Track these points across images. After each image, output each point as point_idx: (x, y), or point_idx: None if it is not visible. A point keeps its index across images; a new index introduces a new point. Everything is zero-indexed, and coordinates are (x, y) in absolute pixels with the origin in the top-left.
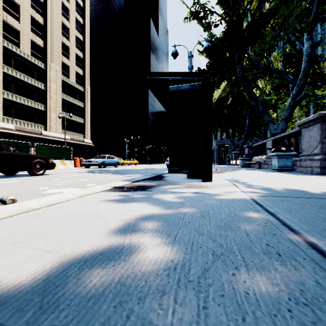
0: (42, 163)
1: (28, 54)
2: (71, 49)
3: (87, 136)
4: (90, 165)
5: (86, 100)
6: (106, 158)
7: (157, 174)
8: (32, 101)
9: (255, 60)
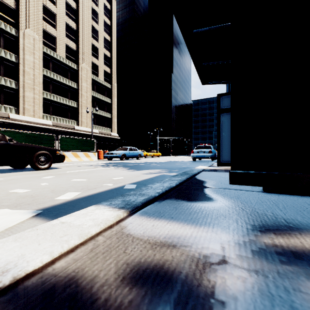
0: (47, 156)
1: (63, 57)
2: (99, 50)
3: (114, 129)
4: (112, 157)
5: (113, 96)
6: (127, 150)
7: (188, 174)
8: (66, 99)
9: None
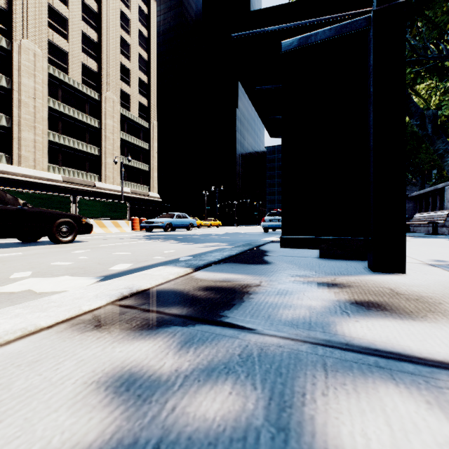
0: (70, 225)
1: (78, 82)
2: (132, 72)
3: (153, 188)
4: (153, 227)
5: (152, 140)
6: (174, 218)
7: (251, 245)
8: (83, 143)
9: (418, 49)
